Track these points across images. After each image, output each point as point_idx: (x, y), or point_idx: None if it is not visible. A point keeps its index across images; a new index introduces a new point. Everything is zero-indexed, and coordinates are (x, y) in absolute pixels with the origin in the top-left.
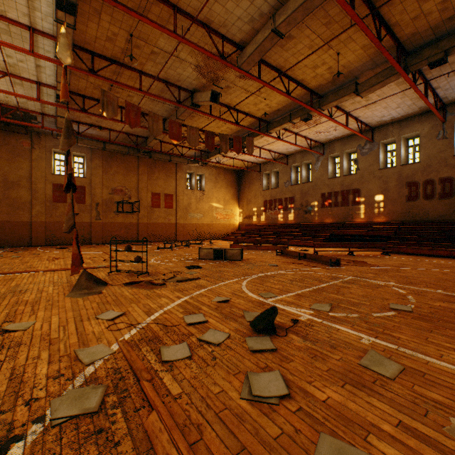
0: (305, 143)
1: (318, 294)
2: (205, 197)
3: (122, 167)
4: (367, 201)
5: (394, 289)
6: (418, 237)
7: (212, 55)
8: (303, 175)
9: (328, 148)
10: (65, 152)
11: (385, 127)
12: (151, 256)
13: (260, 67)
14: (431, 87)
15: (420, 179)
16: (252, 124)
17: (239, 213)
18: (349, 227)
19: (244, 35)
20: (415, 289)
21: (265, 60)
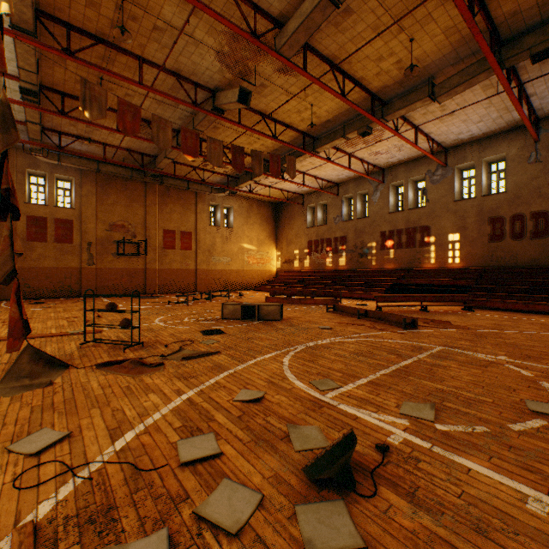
0: (360, 167)
1: (404, 381)
2: (233, 237)
3: (124, 195)
4: (438, 241)
5: (512, 369)
6: (507, 287)
7: (239, 29)
8: (358, 209)
9: (389, 174)
10: (45, 174)
11: (462, 148)
12: (157, 314)
13: (306, 55)
14: (525, 94)
15: (506, 213)
16: (293, 140)
17: (277, 257)
18: (416, 275)
19: (284, 4)
20: (543, 369)
21: (313, 46)
